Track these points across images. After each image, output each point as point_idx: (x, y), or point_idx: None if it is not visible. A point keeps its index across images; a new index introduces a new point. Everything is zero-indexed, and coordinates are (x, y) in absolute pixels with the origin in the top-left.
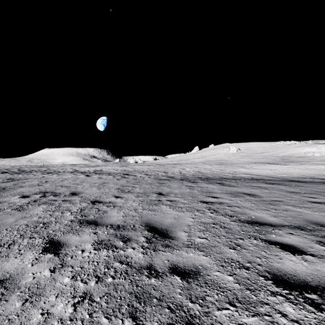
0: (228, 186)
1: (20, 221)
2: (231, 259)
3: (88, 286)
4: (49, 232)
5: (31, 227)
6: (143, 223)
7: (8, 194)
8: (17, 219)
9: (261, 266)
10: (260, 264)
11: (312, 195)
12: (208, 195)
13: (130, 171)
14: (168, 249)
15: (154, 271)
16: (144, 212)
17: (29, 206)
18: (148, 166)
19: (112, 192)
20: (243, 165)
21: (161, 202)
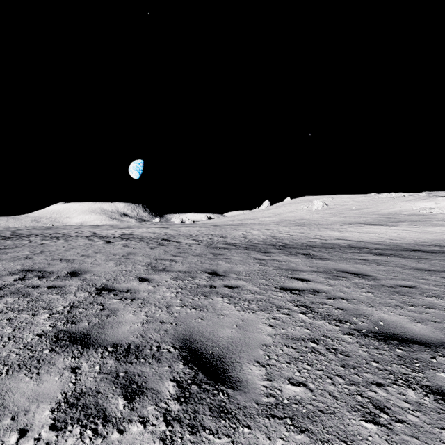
0: (319, 259)
1: None
2: None
3: None
4: None
5: None
6: (177, 340)
7: None
8: None
9: None
10: None
11: None
12: (291, 276)
13: (173, 235)
14: (224, 422)
15: None
16: (183, 312)
17: None
18: (198, 228)
19: (138, 271)
20: (333, 227)
21: (214, 291)
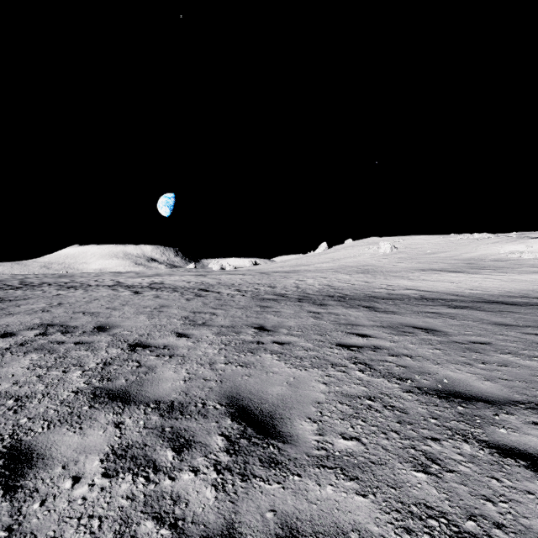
0: (384, 313)
1: None
2: (426, 505)
3: None
4: (19, 422)
5: None
6: (224, 398)
7: None
8: None
9: (503, 531)
10: (499, 523)
11: None
12: (350, 331)
13: (212, 284)
14: (274, 471)
15: None
16: (228, 369)
17: (6, 356)
18: (242, 276)
19: (174, 325)
20: (403, 274)
21: (262, 347)
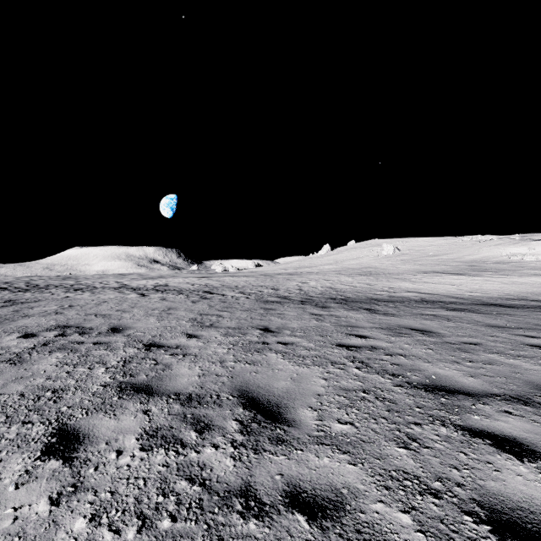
0: (383, 315)
1: (11, 386)
2: (403, 471)
3: (121, 539)
4: (61, 410)
5: (30, 400)
6: (235, 390)
7: (1, 331)
8: (7, 381)
9: (462, 488)
10: (460, 483)
11: (530, 333)
12: (350, 333)
13: (216, 286)
14: (281, 447)
15: (254, 501)
16: (237, 367)
17: (33, 354)
18: (245, 278)
19: (183, 327)
20: (405, 277)
21: (267, 347)
